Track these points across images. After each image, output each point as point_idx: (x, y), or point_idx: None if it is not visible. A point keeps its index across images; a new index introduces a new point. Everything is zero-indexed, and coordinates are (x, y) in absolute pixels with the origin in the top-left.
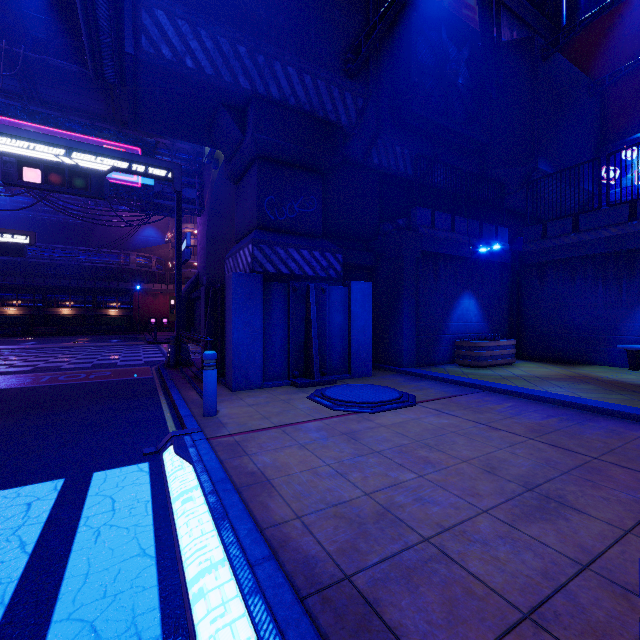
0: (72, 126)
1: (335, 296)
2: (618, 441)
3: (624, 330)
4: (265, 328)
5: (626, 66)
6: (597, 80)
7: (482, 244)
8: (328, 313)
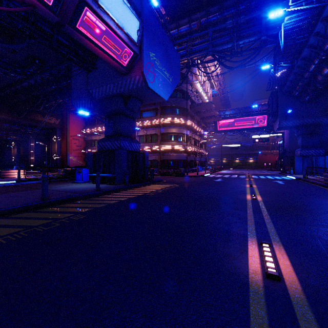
0: (249, 115)
1: (321, 159)
2: None
3: None
4: (302, 165)
5: None
6: None
7: None
8: (319, 162)
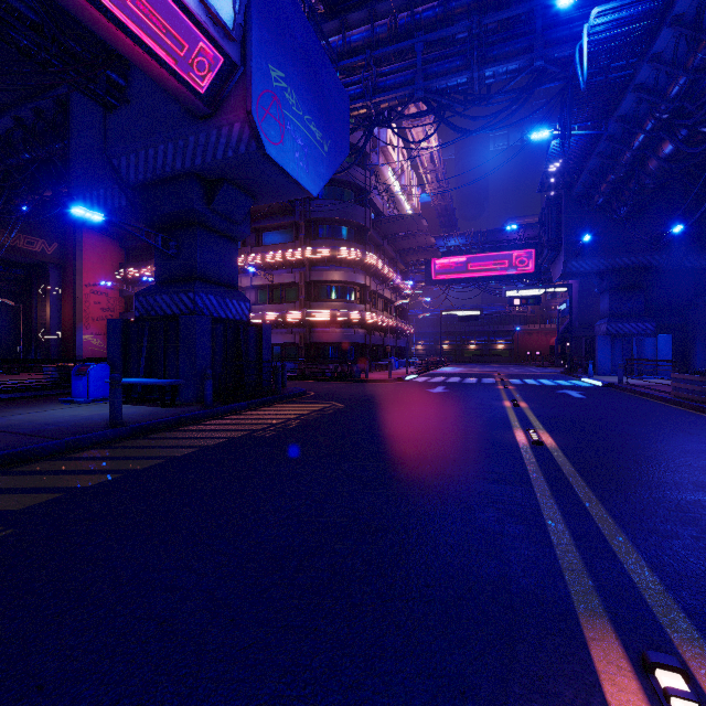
0: (499, 249)
1: (648, 342)
2: None
3: None
4: (611, 355)
5: None
6: None
7: None
8: (644, 349)
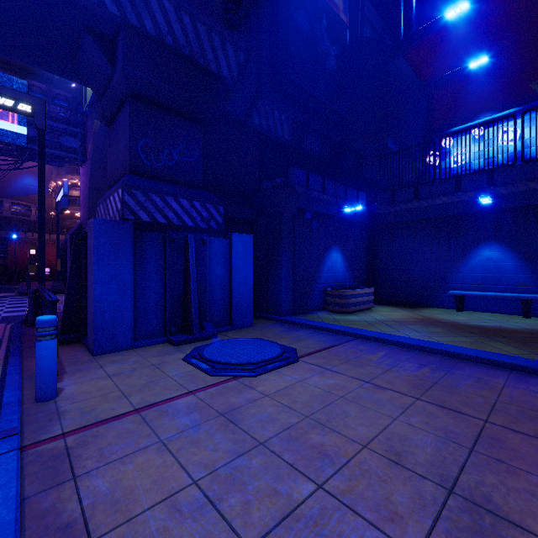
0: None
1: (216, 248)
2: (491, 393)
3: (452, 279)
4: (137, 282)
5: (446, 75)
6: (426, 83)
7: (348, 205)
8: (209, 265)
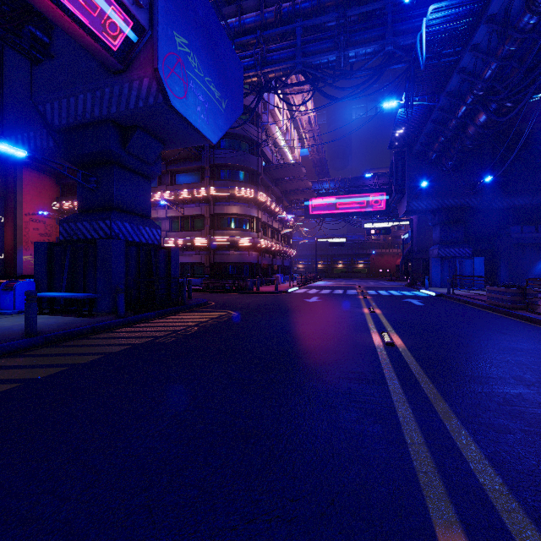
0: (359, 192)
1: (467, 262)
2: None
3: None
4: (441, 272)
5: None
6: None
7: None
8: (464, 268)
